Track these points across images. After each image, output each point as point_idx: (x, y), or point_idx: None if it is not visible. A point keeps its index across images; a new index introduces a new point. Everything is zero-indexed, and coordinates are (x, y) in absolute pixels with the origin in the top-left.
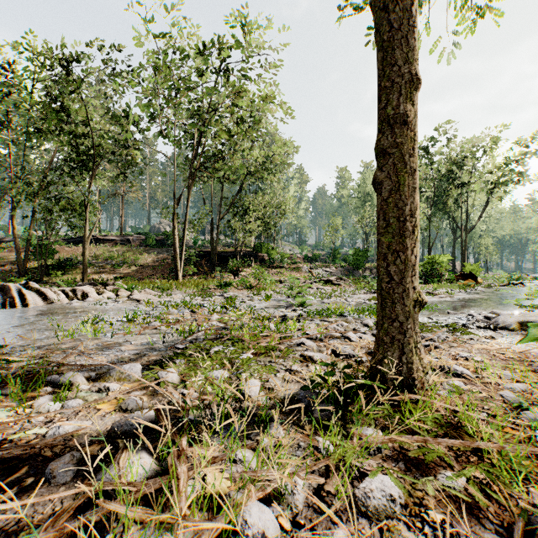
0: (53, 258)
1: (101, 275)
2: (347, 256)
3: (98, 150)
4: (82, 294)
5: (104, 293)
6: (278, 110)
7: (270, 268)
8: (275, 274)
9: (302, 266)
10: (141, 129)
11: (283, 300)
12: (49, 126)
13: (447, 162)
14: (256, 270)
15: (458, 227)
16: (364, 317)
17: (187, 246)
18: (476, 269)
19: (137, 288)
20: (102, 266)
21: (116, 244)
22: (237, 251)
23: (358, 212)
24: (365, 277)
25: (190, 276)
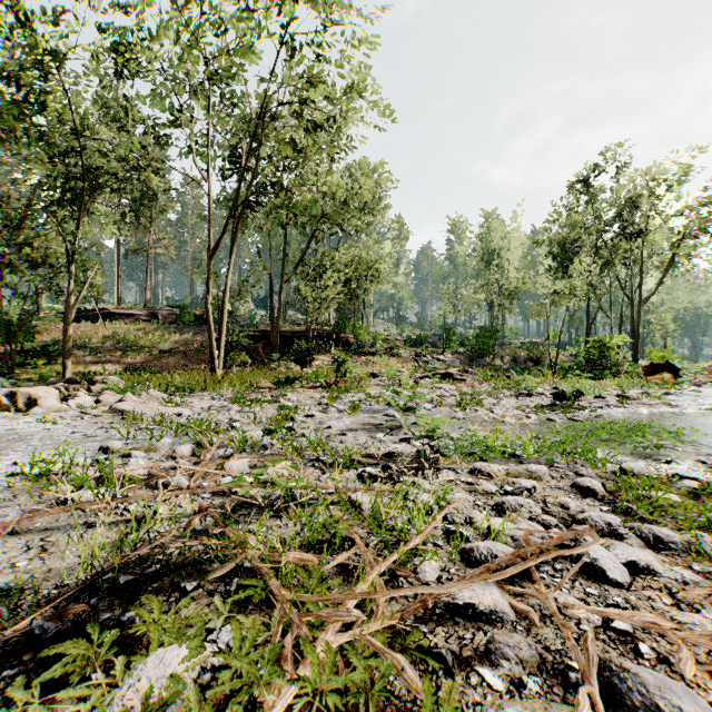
0: (34, 340)
1: (106, 365)
2: (466, 338)
3: (96, 176)
4: (29, 401)
5: (73, 399)
6: (370, 108)
7: (357, 355)
8: (364, 364)
9: (403, 353)
10: (156, 138)
11: (381, 411)
12: (3, 128)
13: (612, 203)
14: (336, 358)
15: (627, 296)
16: (557, 459)
17: (239, 324)
18: (667, 356)
19: (141, 388)
20: (110, 353)
21: (137, 320)
22: (310, 331)
23: (480, 276)
24: (495, 368)
25: (239, 366)
